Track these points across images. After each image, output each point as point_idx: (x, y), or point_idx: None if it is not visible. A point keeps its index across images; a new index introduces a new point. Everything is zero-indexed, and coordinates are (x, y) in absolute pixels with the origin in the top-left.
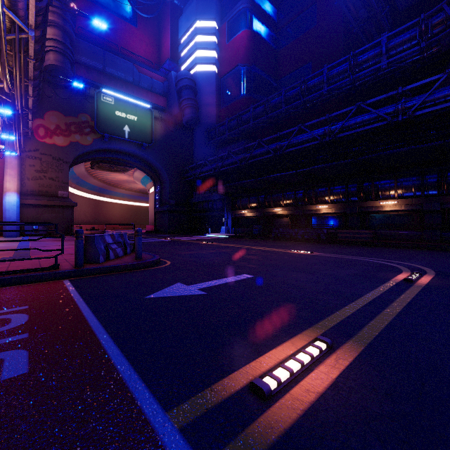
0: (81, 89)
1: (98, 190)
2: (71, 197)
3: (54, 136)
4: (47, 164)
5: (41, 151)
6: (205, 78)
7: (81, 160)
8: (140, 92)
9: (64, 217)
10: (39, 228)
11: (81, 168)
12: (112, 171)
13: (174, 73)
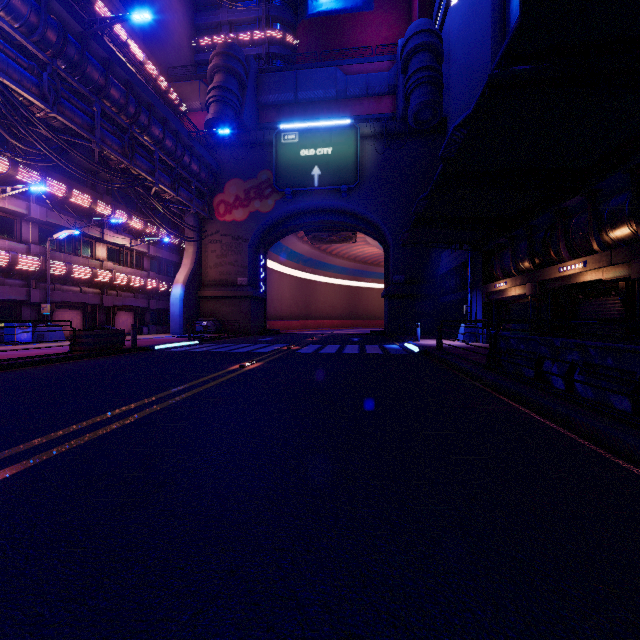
0: (259, 139)
1: (352, 274)
2: (308, 285)
3: (233, 210)
4: (227, 247)
5: (222, 232)
6: (467, 9)
7: (272, 235)
8: (349, 106)
9: (241, 311)
10: (208, 324)
11: (302, 246)
12: (337, 242)
13: (402, 41)
